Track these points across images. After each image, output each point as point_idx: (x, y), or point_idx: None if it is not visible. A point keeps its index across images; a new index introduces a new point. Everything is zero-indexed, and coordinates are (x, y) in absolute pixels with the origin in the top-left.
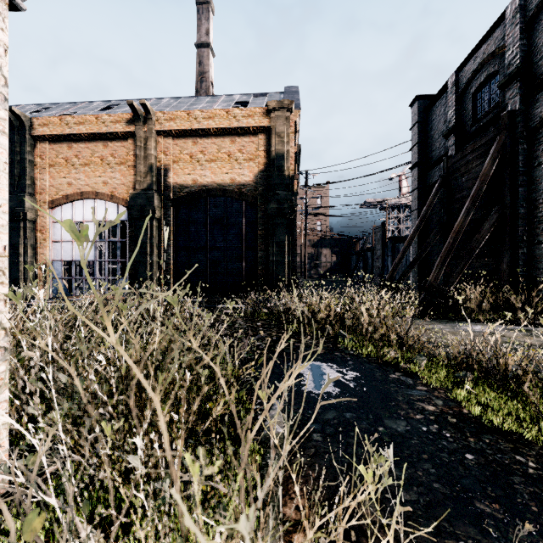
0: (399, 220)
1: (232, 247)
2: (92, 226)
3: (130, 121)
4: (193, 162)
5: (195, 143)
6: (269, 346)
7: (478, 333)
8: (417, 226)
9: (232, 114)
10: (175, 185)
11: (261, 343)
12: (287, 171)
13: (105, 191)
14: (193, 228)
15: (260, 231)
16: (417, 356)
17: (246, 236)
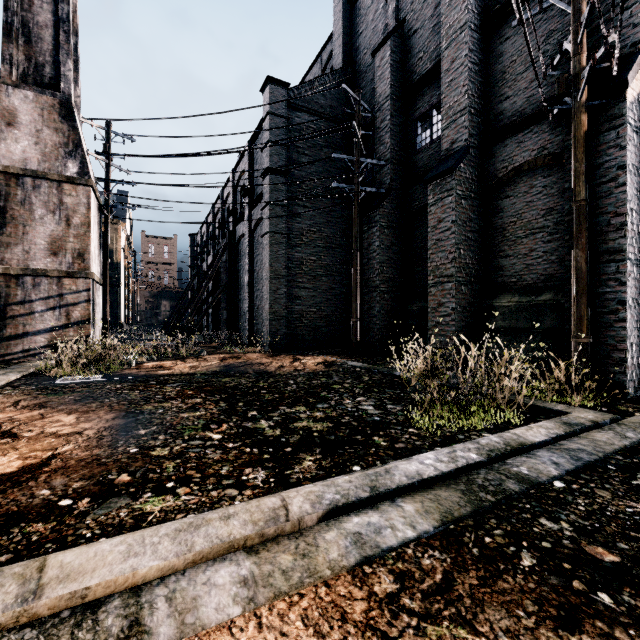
0: None
1: None
2: None
3: None
4: None
5: None
6: None
7: None
8: (180, 299)
9: None
10: None
11: None
12: (116, 260)
13: None
14: None
15: None
16: (135, 336)
17: None
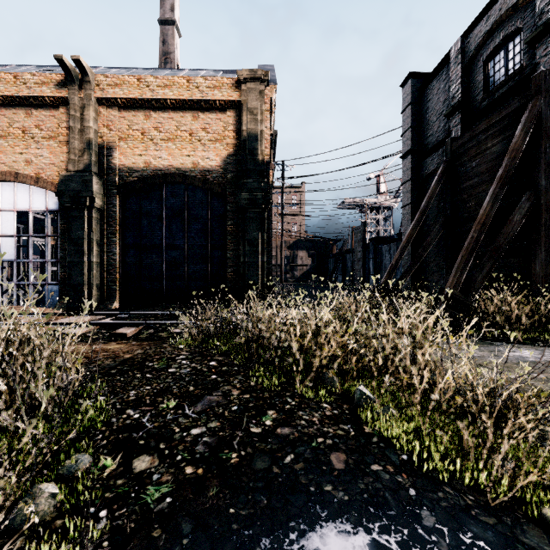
0: (377, 221)
1: (194, 245)
2: (10, 217)
3: (61, 84)
4: (146, 140)
5: (148, 117)
6: (218, 444)
7: (539, 364)
8: (418, 221)
9: (195, 83)
10: (122, 168)
11: (204, 429)
12: (261, 156)
13: (28, 172)
14: (145, 222)
15: (228, 226)
16: None
17: (212, 232)
